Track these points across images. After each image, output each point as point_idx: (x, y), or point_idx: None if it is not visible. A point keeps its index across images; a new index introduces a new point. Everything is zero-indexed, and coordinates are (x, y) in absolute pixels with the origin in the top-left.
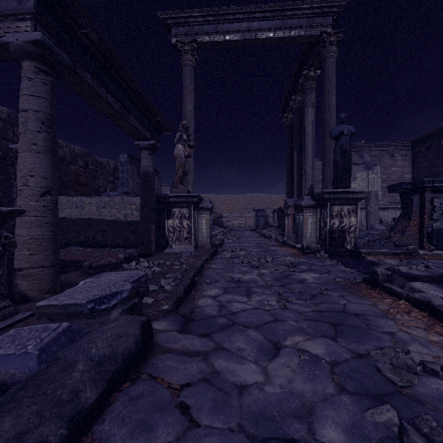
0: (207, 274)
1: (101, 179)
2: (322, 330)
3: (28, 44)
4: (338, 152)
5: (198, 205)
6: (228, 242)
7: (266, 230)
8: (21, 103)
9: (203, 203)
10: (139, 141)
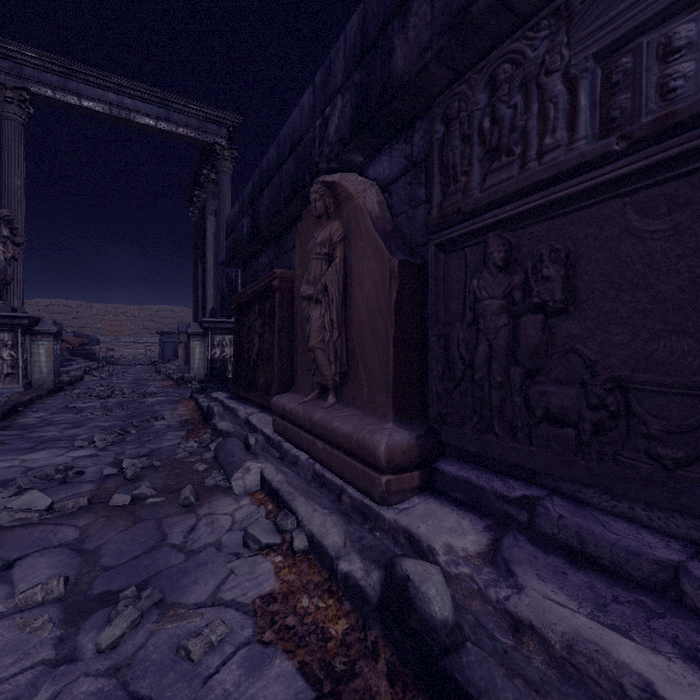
0: (37, 407)
1: None
2: (121, 419)
3: None
4: (224, 279)
5: (32, 329)
6: (89, 380)
7: (171, 363)
8: None
9: (42, 325)
10: None
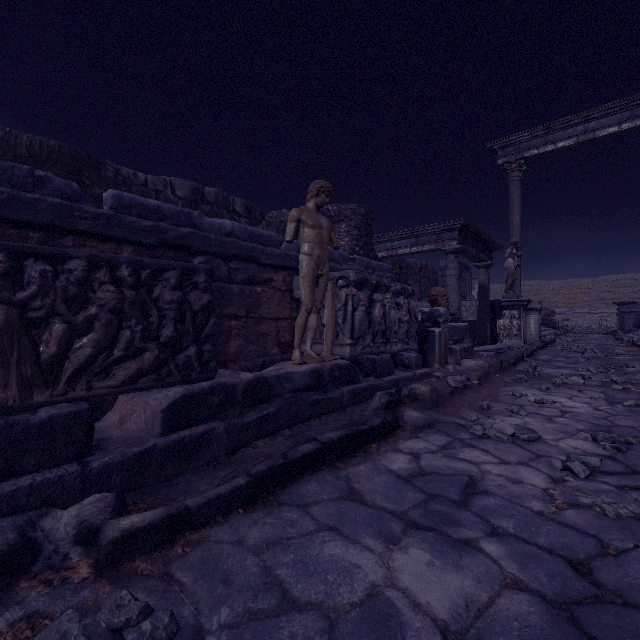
0: (540, 353)
1: (410, 280)
2: (599, 364)
3: (454, 249)
4: None
5: (526, 307)
6: (560, 342)
7: (632, 333)
8: (449, 273)
9: (531, 304)
10: (478, 263)
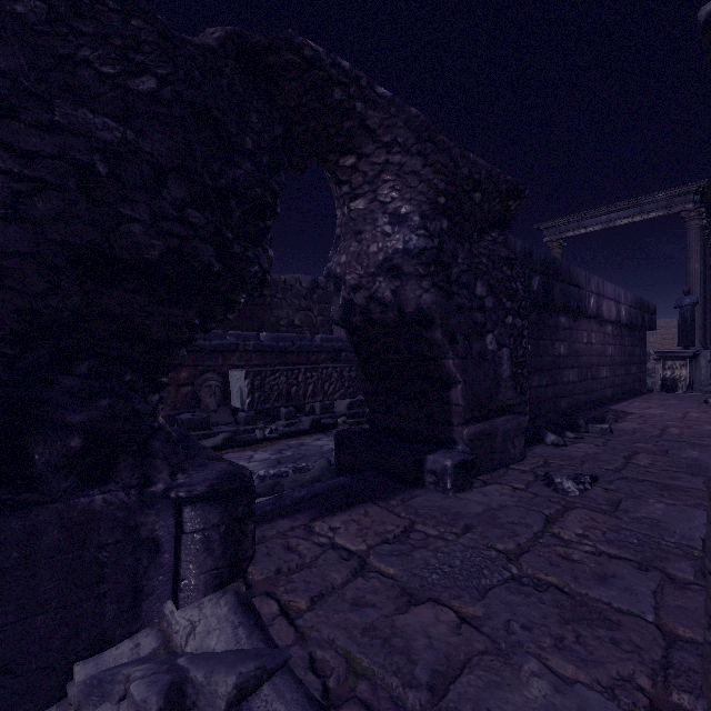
0: None
1: None
2: None
3: None
4: (679, 319)
5: None
6: None
7: None
8: None
9: None
10: None
